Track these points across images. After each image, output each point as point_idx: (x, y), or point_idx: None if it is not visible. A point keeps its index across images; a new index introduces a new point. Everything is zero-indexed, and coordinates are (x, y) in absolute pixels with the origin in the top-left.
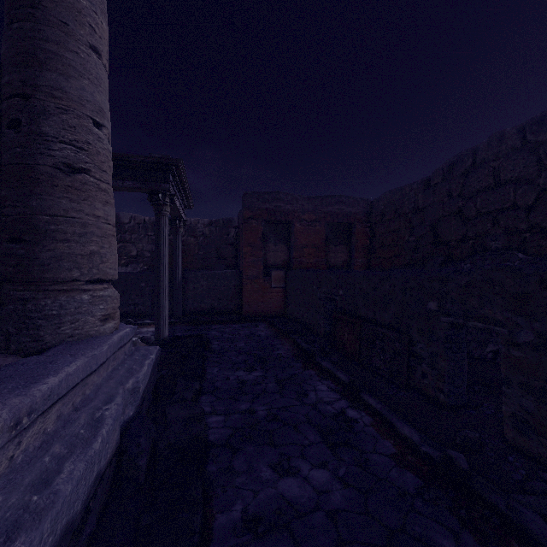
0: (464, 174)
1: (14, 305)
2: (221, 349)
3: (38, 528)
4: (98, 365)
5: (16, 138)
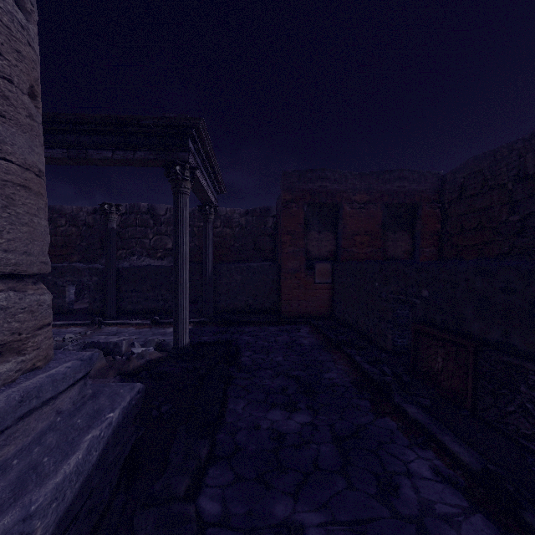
0: None
1: None
2: (253, 365)
3: None
4: None
5: None
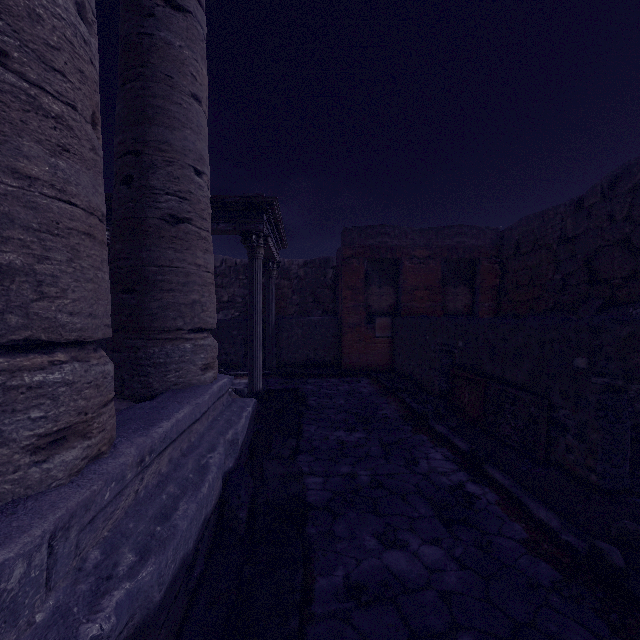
0: (633, 190)
1: (127, 353)
2: (319, 406)
3: (164, 553)
4: (201, 414)
5: (129, 193)
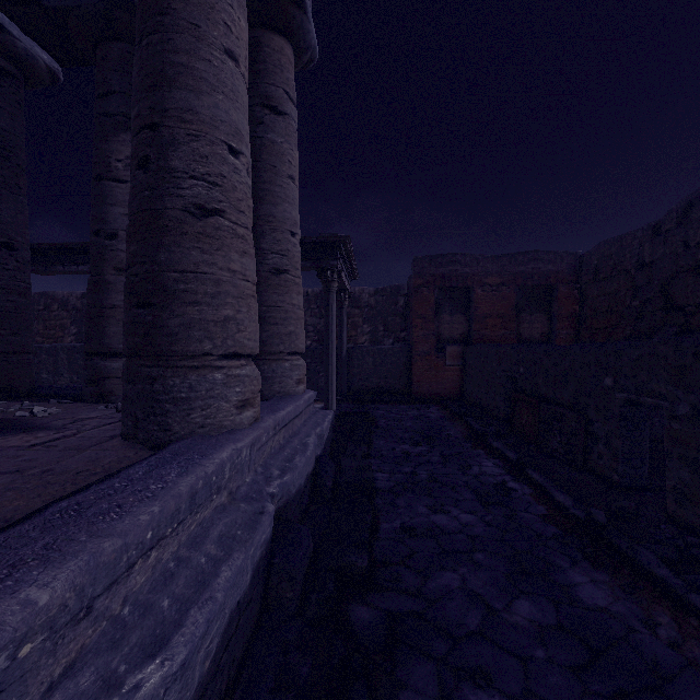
0: None
1: None
2: (388, 427)
3: (294, 473)
4: (299, 413)
5: None
